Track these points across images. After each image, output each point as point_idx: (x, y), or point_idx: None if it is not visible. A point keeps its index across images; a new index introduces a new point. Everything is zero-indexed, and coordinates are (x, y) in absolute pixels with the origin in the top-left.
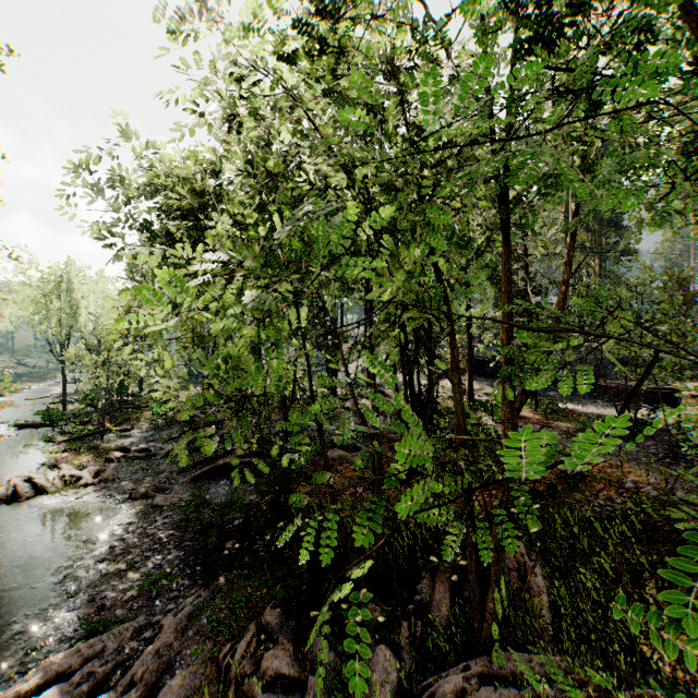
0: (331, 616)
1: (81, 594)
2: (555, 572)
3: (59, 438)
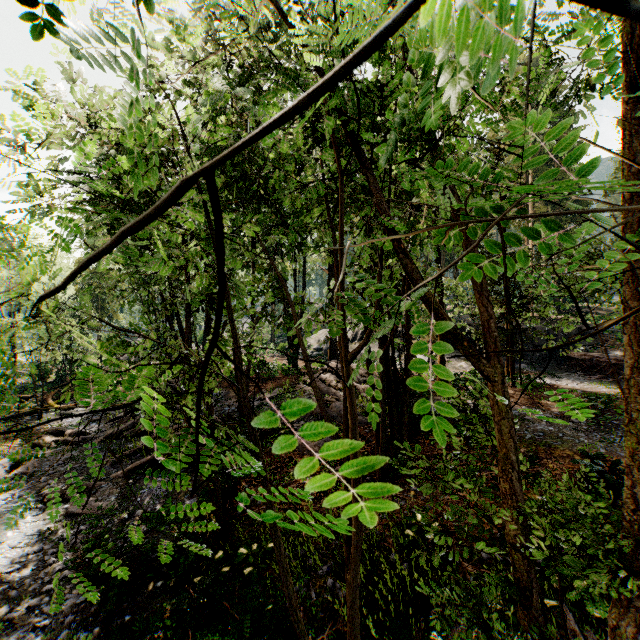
0: None
1: None
2: None
3: None
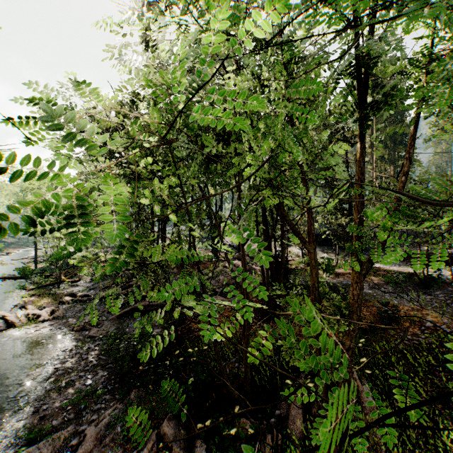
0: (212, 428)
1: (29, 407)
2: (380, 392)
3: (30, 287)
